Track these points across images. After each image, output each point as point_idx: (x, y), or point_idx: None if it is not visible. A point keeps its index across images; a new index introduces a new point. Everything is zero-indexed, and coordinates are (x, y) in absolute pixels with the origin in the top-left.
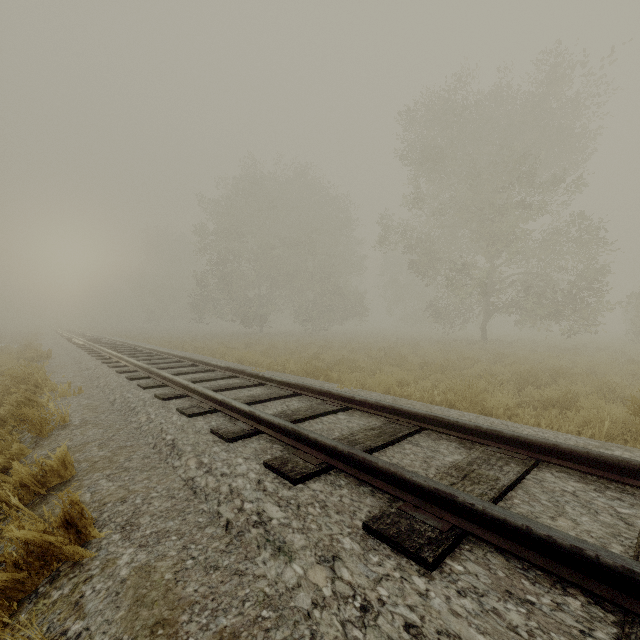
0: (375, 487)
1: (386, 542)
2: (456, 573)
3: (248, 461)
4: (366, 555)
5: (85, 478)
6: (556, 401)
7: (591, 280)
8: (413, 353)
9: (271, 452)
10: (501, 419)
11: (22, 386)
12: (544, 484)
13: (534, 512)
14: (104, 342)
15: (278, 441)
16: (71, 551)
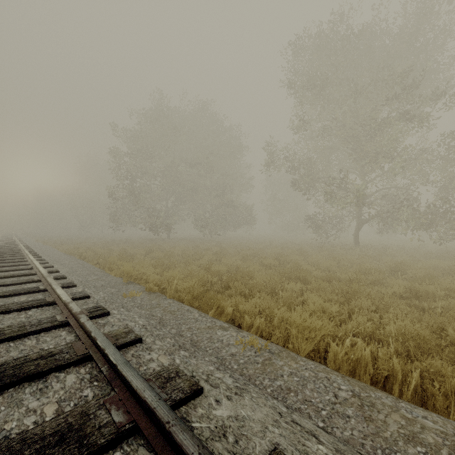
0: None
1: None
2: None
3: None
4: None
5: None
6: None
7: None
8: (301, 259)
9: None
10: None
11: None
12: None
13: None
14: (11, 249)
15: None
16: None
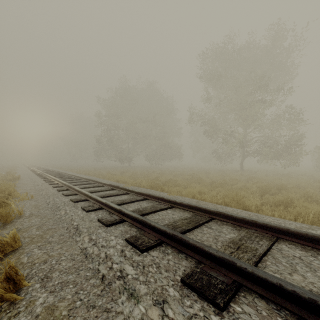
0: (188, 255)
1: (194, 291)
2: (237, 313)
3: (117, 238)
4: (183, 300)
5: (26, 248)
6: (282, 202)
7: (296, 139)
8: (206, 176)
9: (130, 232)
10: (253, 212)
11: (1, 194)
12: (282, 252)
13: (279, 270)
14: (48, 171)
15: (134, 226)
16: (8, 296)
